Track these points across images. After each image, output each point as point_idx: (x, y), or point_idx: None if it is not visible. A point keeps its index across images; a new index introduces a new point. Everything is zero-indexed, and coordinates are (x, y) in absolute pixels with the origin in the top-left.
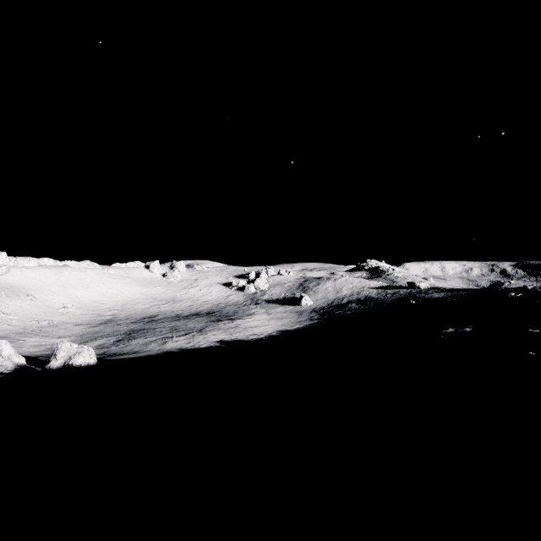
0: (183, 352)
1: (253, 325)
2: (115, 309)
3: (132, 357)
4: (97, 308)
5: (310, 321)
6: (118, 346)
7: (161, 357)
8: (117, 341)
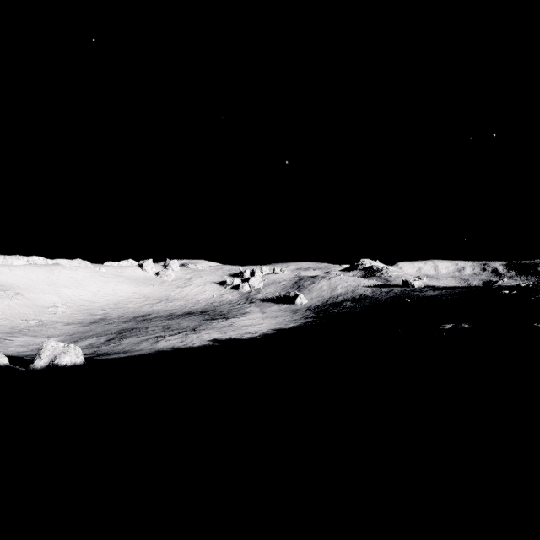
0: (176, 351)
1: (247, 324)
2: (107, 308)
3: (122, 356)
4: (88, 307)
5: (305, 320)
6: (109, 345)
7: (153, 357)
8: (107, 340)
